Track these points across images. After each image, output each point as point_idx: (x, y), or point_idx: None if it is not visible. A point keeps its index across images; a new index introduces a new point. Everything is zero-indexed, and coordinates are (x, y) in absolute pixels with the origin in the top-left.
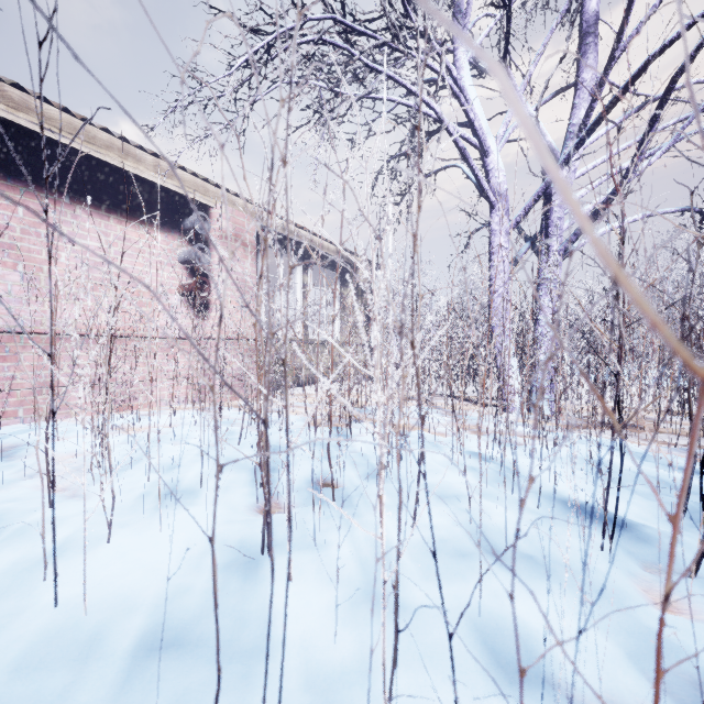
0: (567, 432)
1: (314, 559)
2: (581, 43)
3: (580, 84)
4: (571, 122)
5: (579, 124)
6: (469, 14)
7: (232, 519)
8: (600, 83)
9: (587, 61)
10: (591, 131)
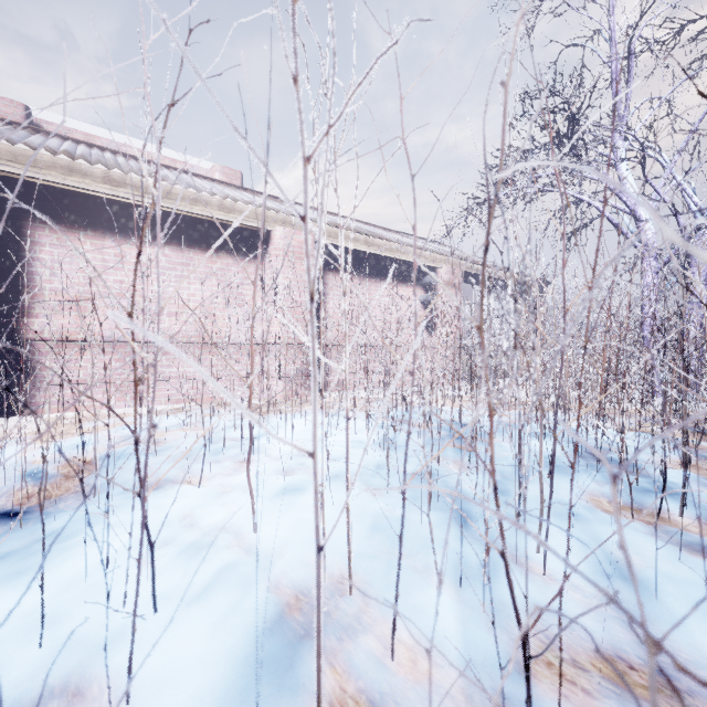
0: None
1: None
2: None
3: None
4: None
5: None
6: (624, 121)
7: None
8: None
9: None
10: None
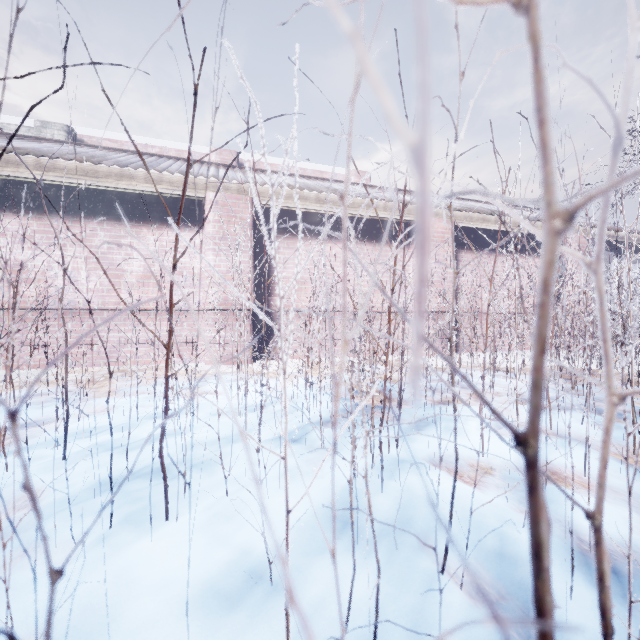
0: None
1: None
2: None
3: None
4: None
5: None
6: None
7: None
8: None
9: None
10: None
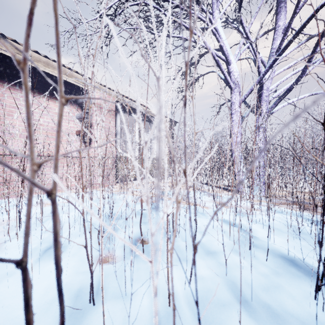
0: (273, 207)
1: (123, 308)
2: (277, 7)
3: (277, 27)
4: (272, 47)
5: (276, 48)
6: None
7: (79, 271)
8: (288, 26)
9: (281, 15)
10: (284, 49)
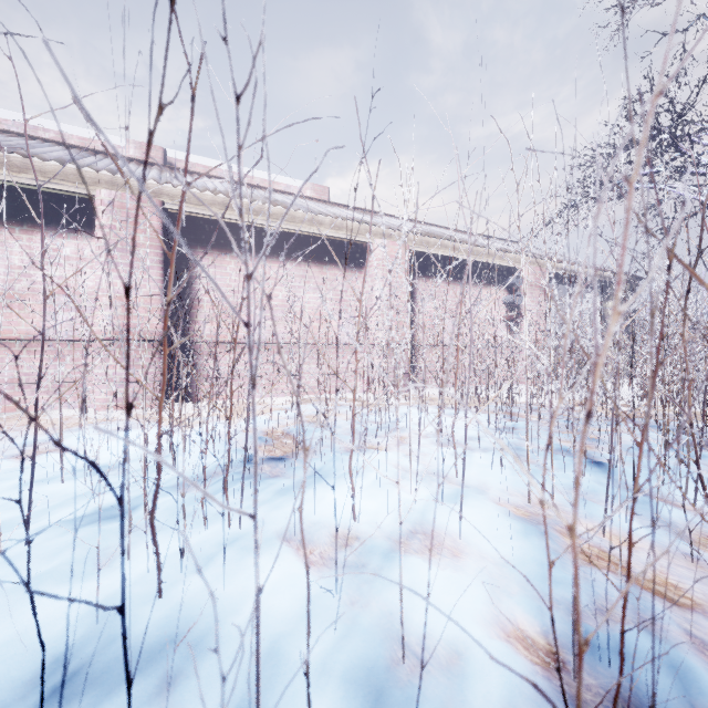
0: None
1: None
2: None
3: None
4: None
5: None
6: None
7: None
8: None
9: None
10: None
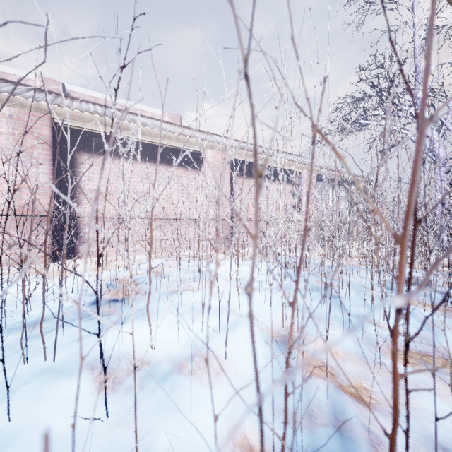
0: None
1: None
2: None
3: None
4: None
5: None
6: None
7: None
8: None
9: None
10: None
